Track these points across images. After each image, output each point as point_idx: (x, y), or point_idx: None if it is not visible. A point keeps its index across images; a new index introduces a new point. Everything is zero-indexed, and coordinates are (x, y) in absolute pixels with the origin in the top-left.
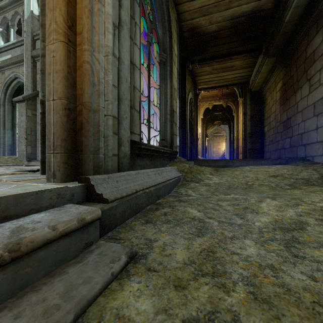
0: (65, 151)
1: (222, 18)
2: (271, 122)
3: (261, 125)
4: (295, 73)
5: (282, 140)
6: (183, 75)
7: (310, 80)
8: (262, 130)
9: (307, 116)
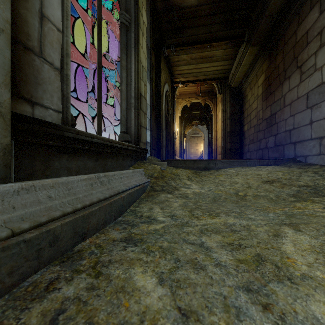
0: None
1: None
2: (251, 120)
3: (241, 124)
4: (282, 62)
5: (265, 138)
6: (158, 65)
7: (301, 67)
8: (242, 129)
9: (297, 109)
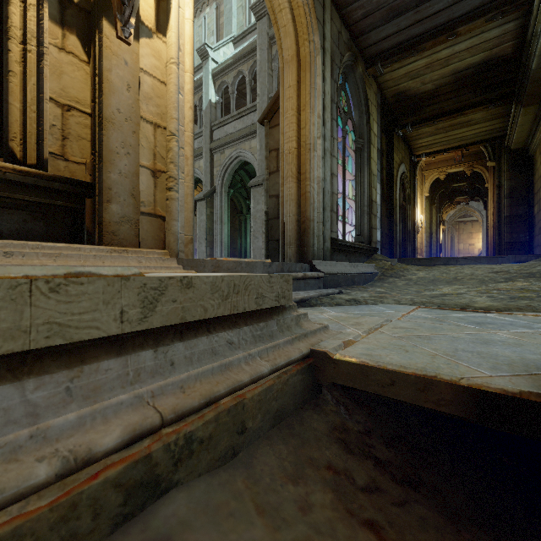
0: (297, 246)
1: (439, 76)
2: (540, 200)
3: (529, 203)
4: None
5: None
6: (391, 141)
7: None
8: (531, 211)
9: None
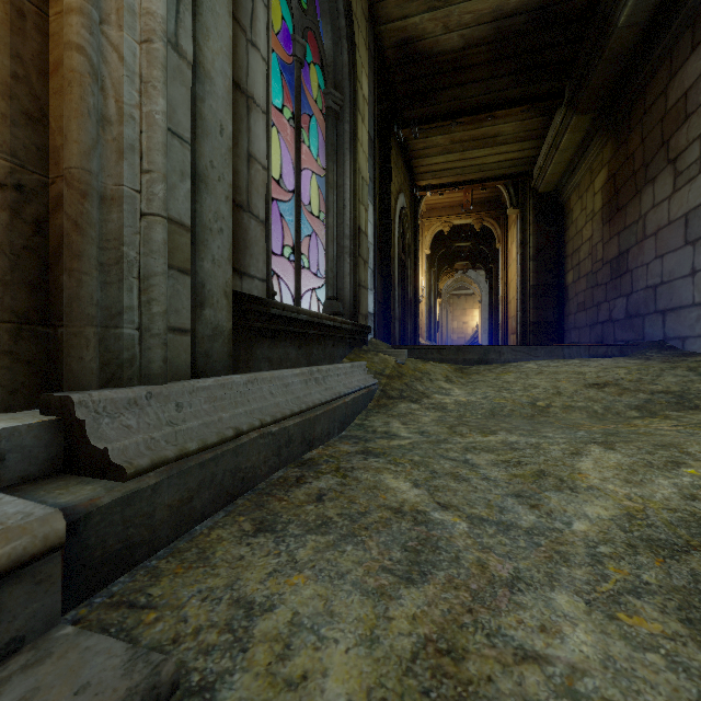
0: (4, 317)
1: (473, 18)
2: (581, 263)
3: (559, 269)
4: (640, 149)
5: (609, 301)
6: (385, 156)
7: (675, 161)
8: (561, 280)
9: (668, 245)
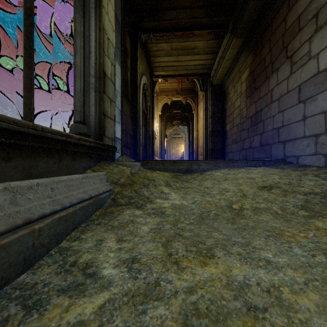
0: None
1: None
2: (234, 119)
3: (223, 123)
4: (269, 54)
5: (250, 137)
6: (135, 54)
7: (292, 57)
8: (224, 128)
9: (287, 104)
